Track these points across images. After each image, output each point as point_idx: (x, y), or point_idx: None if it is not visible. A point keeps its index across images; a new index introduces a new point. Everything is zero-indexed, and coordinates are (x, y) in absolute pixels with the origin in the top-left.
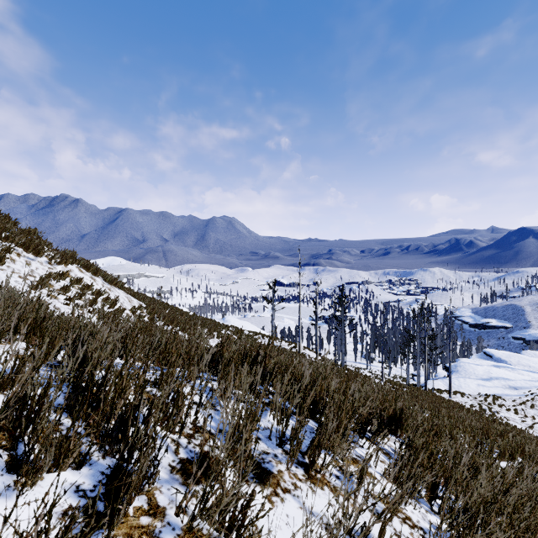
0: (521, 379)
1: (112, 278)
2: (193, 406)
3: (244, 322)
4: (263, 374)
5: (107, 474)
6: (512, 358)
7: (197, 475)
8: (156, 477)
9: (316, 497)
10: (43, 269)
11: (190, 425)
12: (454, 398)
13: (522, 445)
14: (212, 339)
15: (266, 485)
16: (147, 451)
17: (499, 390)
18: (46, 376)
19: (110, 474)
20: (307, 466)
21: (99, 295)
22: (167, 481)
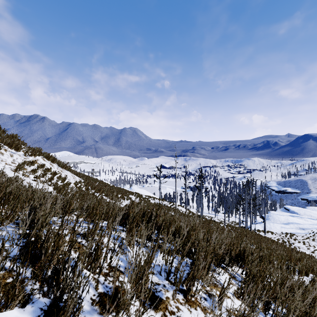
0: (306, 223)
1: (63, 164)
2: (109, 251)
3: (142, 190)
4: (155, 227)
5: (44, 310)
6: (301, 211)
7: (109, 311)
8: (80, 310)
9: (192, 316)
10: (20, 159)
11: (106, 266)
12: (267, 235)
13: (312, 266)
14: (123, 200)
15: (158, 309)
16: (70, 300)
17: (294, 230)
18: (11, 232)
19: (46, 311)
20: (185, 292)
21: (55, 174)
22: (89, 312)
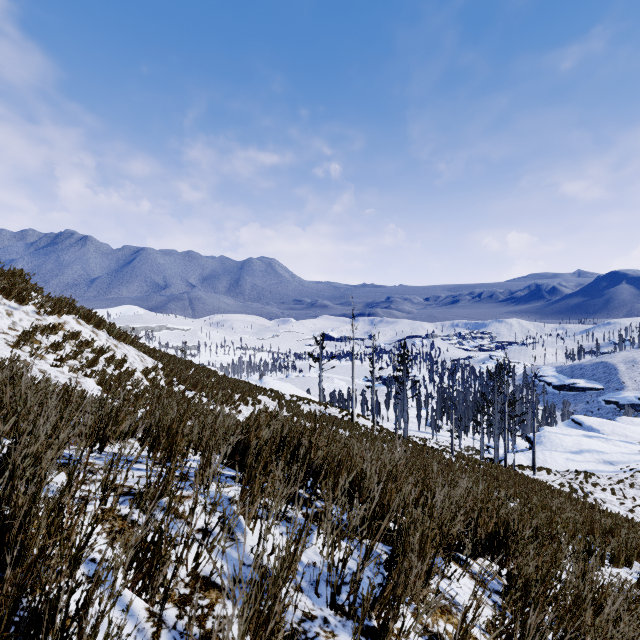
0: (617, 452)
1: (119, 332)
2: (197, 536)
3: (285, 384)
4: (307, 473)
5: None
6: (605, 426)
7: None
8: None
9: None
10: (29, 321)
11: (187, 577)
12: (539, 476)
13: (638, 546)
14: (245, 406)
15: None
16: None
17: (592, 465)
18: None
19: None
20: (375, 636)
21: (102, 353)
22: None
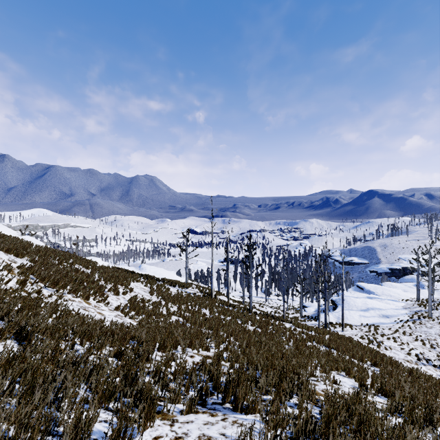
0: (390, 308)
1: None
2: None
3: (159, 269)
4: None
5: None
6: (378, 290)
7: None
8: None
9: None
10: None
11: None
12: (346, 332)
13: None
14: (116, 296)
15: None
16: None
17: (376, 319)
18: None
19: None
20: None
21: None
22: None
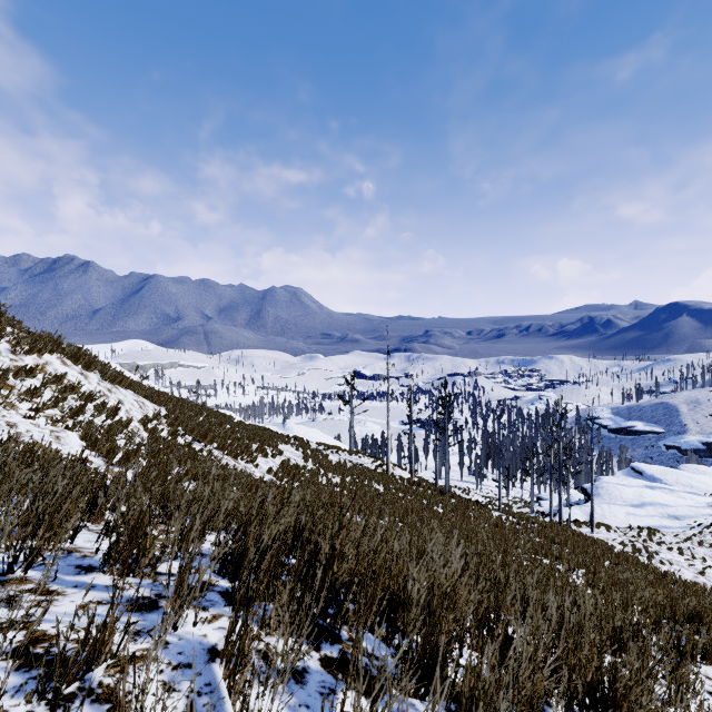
0: (683, 505)
1: (113, 374)
2: None
3: (312, 430)
4: (328, 595)
5: None
6: (668, 475)
7: None
8: None
9: None
10: (1, 361)
11: None
12: (597, 534)
13: None
14: (264, 458)
15: None
16: None
17: (656, 520)
18: None
19: None
20: None
21: (90, 400)
22: None
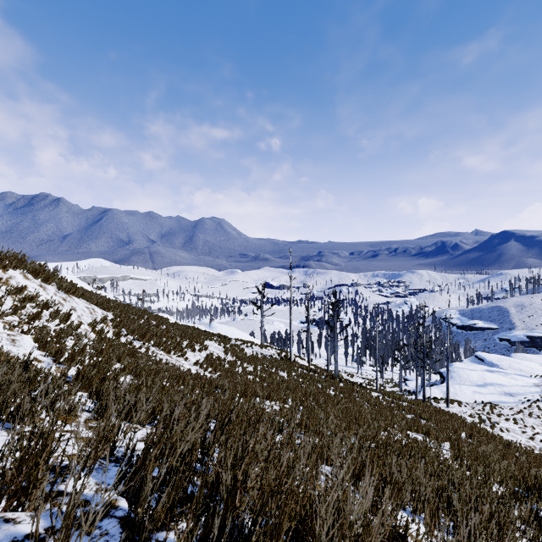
0: (515, 385)
1: (68, 286)
2: None
3: (231, 328)
4: (229, 534)
5: None
6: (503, 362)
7: None
8: None
9: None
10: None
11: None
12: (452, 408)
13: None
14: (193, 352)
15: None
16: None
17: (495, 397)
18: None
19: None
20: None
21: (47, 308)
22: None
